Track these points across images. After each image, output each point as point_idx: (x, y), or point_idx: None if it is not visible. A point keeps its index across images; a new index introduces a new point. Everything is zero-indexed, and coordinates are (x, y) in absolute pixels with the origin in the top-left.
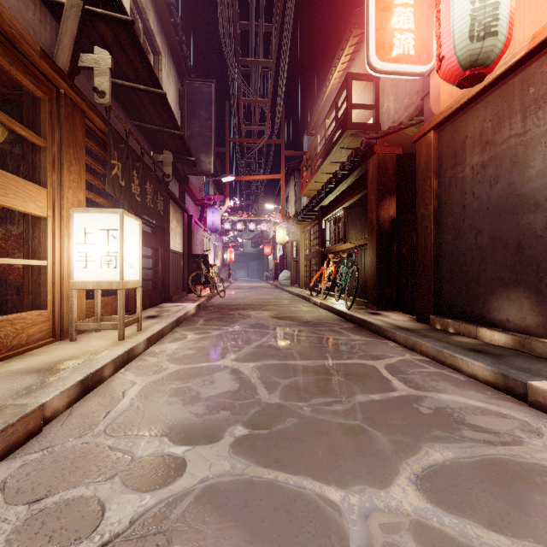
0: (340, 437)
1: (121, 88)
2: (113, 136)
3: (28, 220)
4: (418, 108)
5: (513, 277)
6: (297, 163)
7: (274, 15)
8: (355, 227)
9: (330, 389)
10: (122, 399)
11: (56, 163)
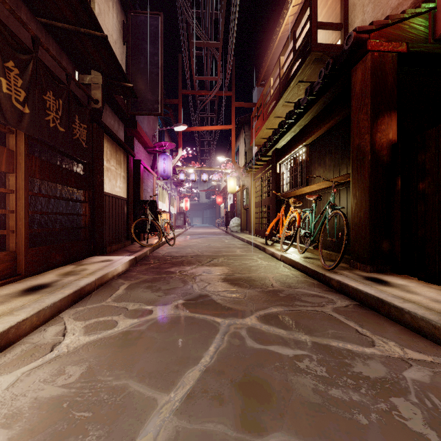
0: None
1: None
2: None
3: None
4: None
5: None
6: (246, 117)
7: None
8: (324, 165)
9: None
10: None
11: None
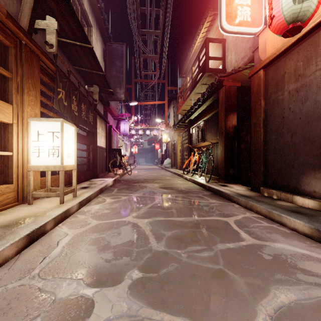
0: (209, 280)
1: (65, 44)
2: (59, 73)
3: (1, 126)
4: (250, 58)
5: (318, 163)
6: (174, 94)
7: (161, 3)
8: (211, 132)
9: (199, 239)
10: (56, 247)
11: (19, 89)
